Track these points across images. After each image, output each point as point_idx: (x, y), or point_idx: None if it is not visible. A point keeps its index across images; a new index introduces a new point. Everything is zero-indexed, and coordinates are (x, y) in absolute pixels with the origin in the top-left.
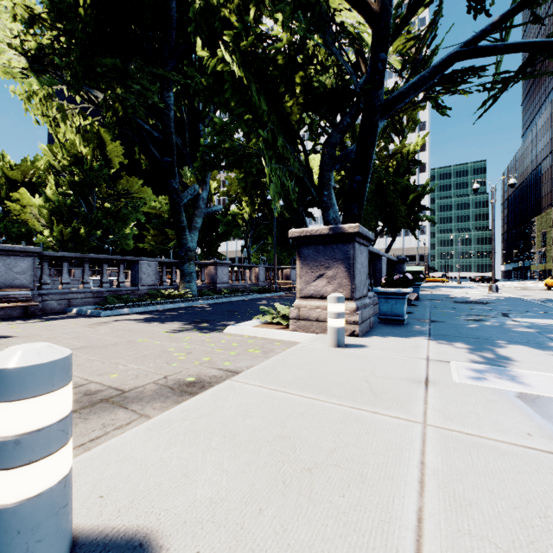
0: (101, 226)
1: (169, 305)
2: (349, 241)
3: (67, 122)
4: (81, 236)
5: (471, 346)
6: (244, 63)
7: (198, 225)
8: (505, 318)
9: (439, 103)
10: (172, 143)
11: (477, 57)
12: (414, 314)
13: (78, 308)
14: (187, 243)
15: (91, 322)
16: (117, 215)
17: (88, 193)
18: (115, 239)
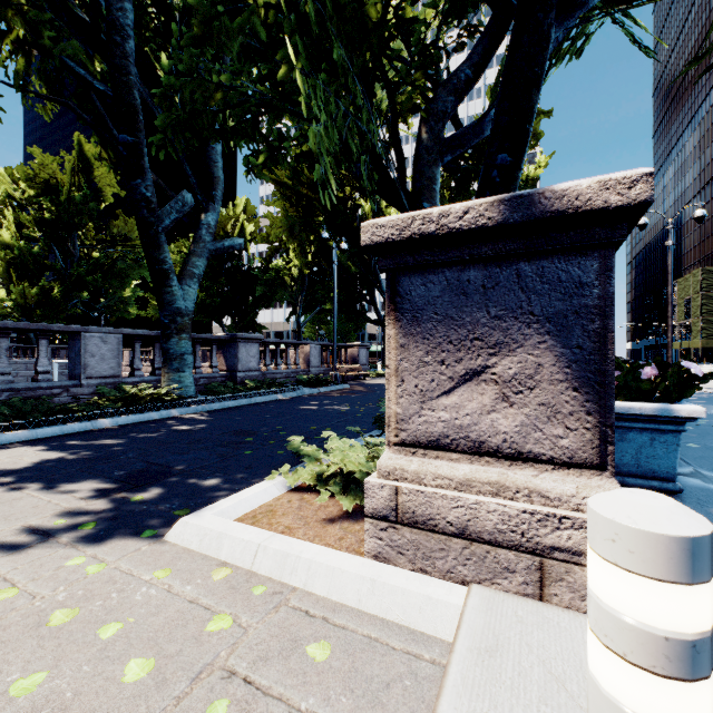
0: (85, 285)
1: (126, 418)
2: (591, 246)
3: None
4: (54, 299)
5: None
6: None
7: (197, 271)
8: None
9: (636, 40)
10: (133, 106)
11: None
12: None
13: None
14: (173, 300)
15: None
16: (110, 270)
17: (66, 238)
18: (109, 305)
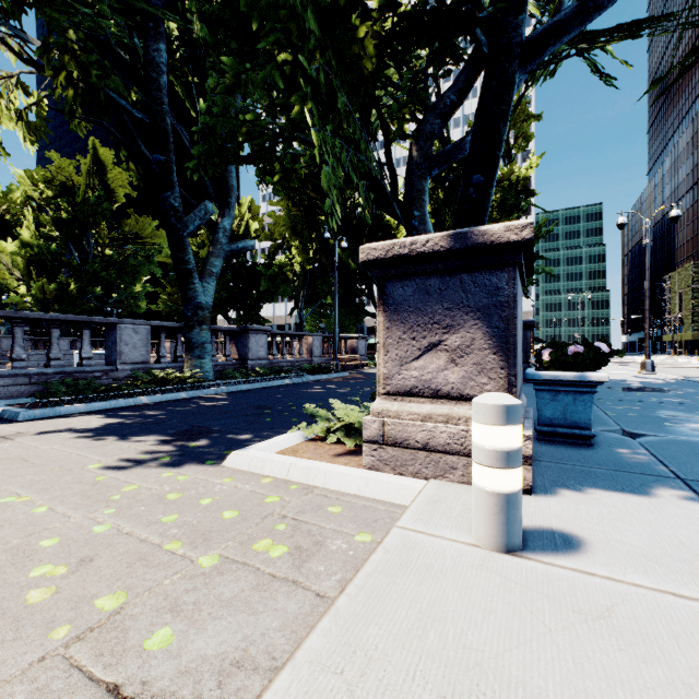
0: (99, 281)
1: (160, 396)
2: (503, 264)
3: (1, 100)
4: (71, 294)
5: None
6: None
7: (215, 270)
8: None
9: (599, 69)
10: (165, 130)
11: None
12: None
13: None
14: (196, 296)
15: None
16: (122, 266)
17: (81, 236)
18: (120, 299)
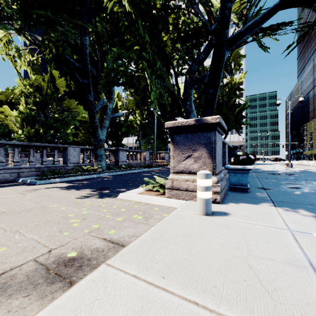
0: (52, 128)
1: (86, 176)
2: (211, 129)
3: (22, 58)
4: (40, 134)
5: (314, 214)
6: (132, 5)
7: (106, 125)
8: (314, 186)
9: (262, 44)
10: (88, 71)
11: (294, 6)
12: (249, 182)
13: (24, 178)
14: (99, 136)
15: (25, 189)
16: (62, 121)
17: (45, 109)
18: (61, 136)
